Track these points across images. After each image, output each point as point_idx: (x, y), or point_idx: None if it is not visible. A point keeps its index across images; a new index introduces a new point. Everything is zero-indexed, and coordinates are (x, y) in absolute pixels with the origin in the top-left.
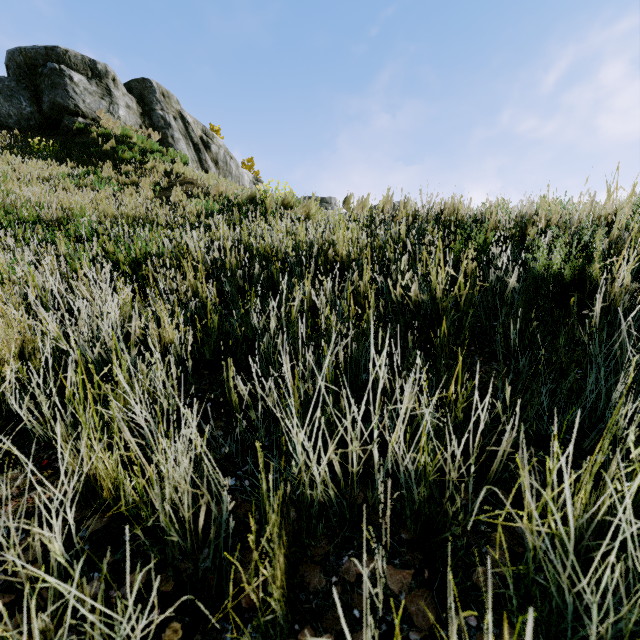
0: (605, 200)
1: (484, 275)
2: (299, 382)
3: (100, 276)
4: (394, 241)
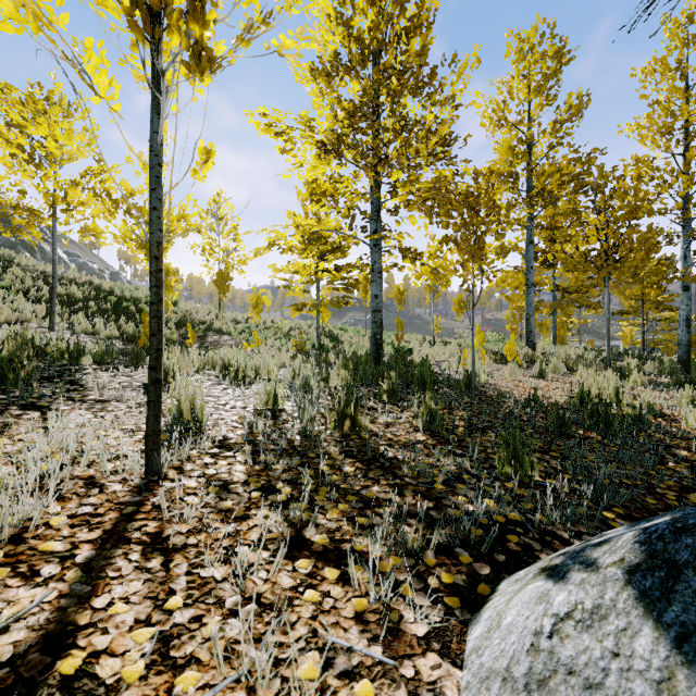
0: (139, 292)
1: (115, 303)
2: (87, 317)
3: (2, 291)
4: (85, 289)
